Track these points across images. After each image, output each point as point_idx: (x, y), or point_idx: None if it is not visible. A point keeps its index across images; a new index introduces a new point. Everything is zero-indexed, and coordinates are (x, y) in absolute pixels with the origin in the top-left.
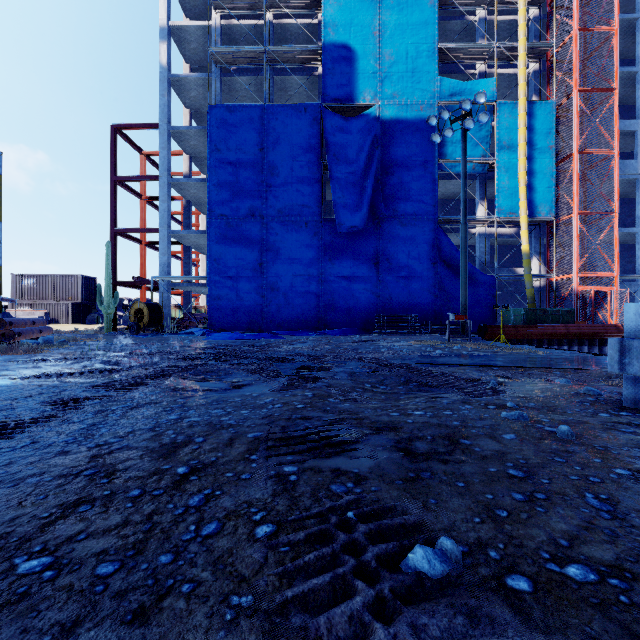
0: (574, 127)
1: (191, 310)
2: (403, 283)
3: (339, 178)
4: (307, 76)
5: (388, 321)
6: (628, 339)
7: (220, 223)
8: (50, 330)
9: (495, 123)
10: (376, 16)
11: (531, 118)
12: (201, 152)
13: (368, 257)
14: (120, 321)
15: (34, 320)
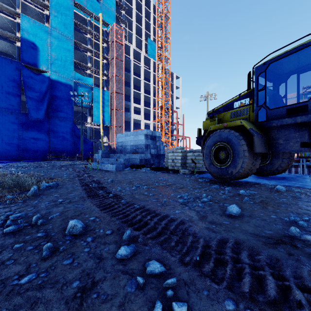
0: (114, 101)
1: None
2: (60, 142)
3: (30, 97)
4: (10, 43)
5: (54, 156)
6: (94, 158)
7: None
8: None
9: (93, 93)
10: (48, 38)
11: (104, 95)
12: None
13: (45, 131)
14: None
15: None
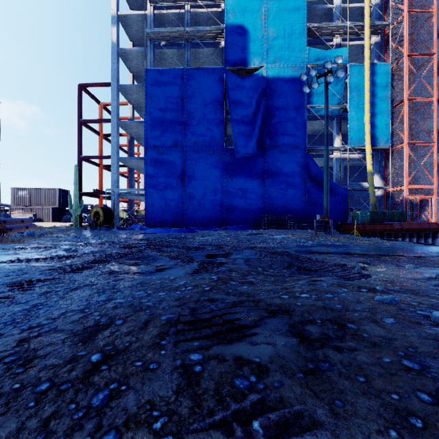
0: (405, 81)
1: (134, 212)
2: (282, 193)
3: (237, 119)
4: (214, 48)
5: (271, 220)
6: None
7: (153, 151)
8: (34, 226)
9: (347, 79)
10: (263, 5)
11: (373, 76)
12: (140, 103)
13: (257, 175)
14: (85, 220)
15: (23, 219)
